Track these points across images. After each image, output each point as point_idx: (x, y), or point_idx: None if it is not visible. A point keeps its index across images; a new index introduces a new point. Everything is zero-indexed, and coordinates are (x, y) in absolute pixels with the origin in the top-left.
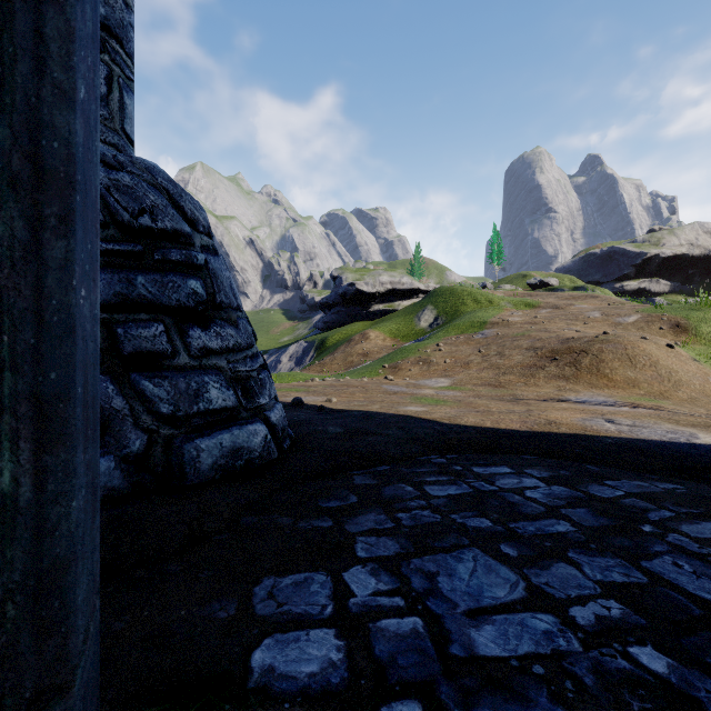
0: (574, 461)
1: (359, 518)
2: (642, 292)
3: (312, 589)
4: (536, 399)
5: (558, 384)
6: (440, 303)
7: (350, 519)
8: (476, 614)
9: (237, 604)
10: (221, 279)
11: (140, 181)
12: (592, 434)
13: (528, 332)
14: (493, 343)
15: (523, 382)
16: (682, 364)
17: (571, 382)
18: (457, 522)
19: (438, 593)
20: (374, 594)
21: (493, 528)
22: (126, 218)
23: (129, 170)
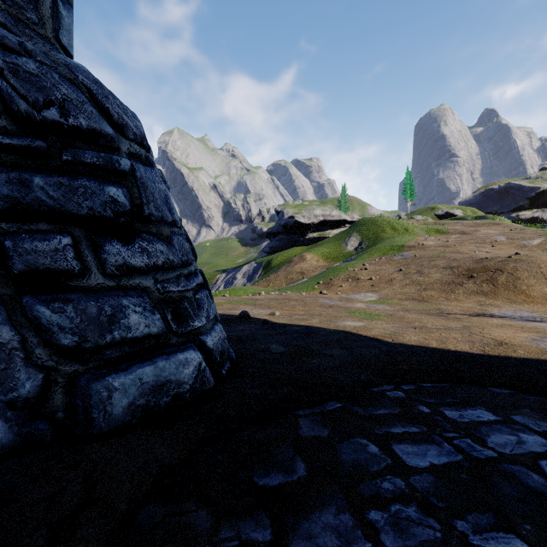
0: None
1: (311, 520)
2: (535, 220)
3: None
4: (462, 313)
5: (478, 299)
6: (363, 231)
7: (298, 522)
8: None
9: None
10: (152, 190)
11: (50, 71)
12: None
13: (442, 254)
14: (412, 263)
15: (444, 297)
16: None
17: (490, 298)
18: (472, 545)
19: None
20: None
21: None
22: (22, 107)
23: (38, 60)
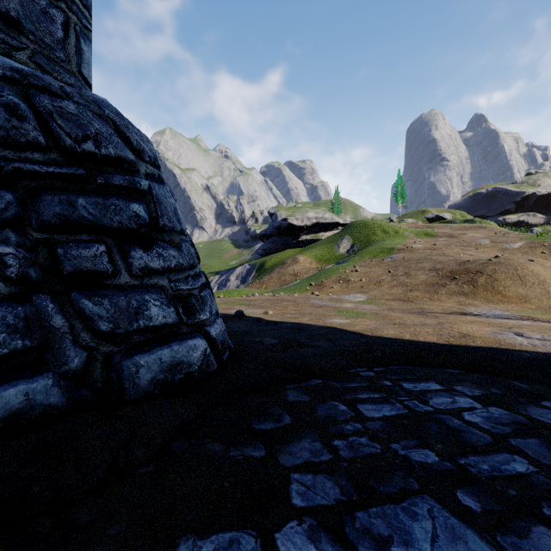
0: (499, 376)
1: (293, 445)
2: (521, 224)
3: None
4: (441, 312)
5: (458, 300)
6: (355, 234)
7: (284, 447)
8: None
9: None
10: (165, 204)
11: (85, 110)
12: (509, 348)
13: (429, 256)
14: (400, 265)
15: (428, 298)
16: None
17: (470, 298)
18: (399, 455)
19: None
20: None
21: (442, 464)
22: (68, 142)
23: (75, 100)
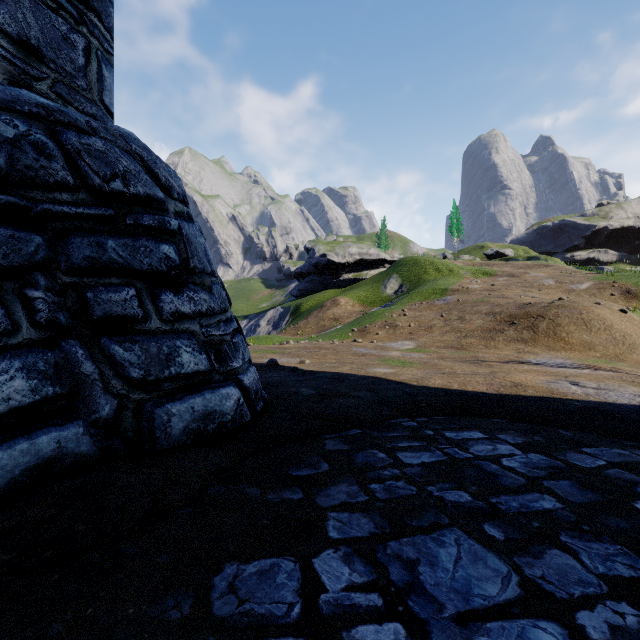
0: (546, 425)
1: (330, 489)
2: (591, 262)
3: (278, 580)
4: (497, 361)
5: (517, 347)
6: (404, 272)
7: (321, 490)
8: (466, 620)
9: (193, 600)
10: (195, 245)
11: (113, 147)
12: (560, 397)
13: (486, 298)
14: (454, 309)
15: (484, 345)
16: (635, 328)
17: (529, 345)
18: (434, 496)
19: (420, 589)
20: (348, 589)
21: (473, 503)
22: (96, 182)
23: (102, 136)
